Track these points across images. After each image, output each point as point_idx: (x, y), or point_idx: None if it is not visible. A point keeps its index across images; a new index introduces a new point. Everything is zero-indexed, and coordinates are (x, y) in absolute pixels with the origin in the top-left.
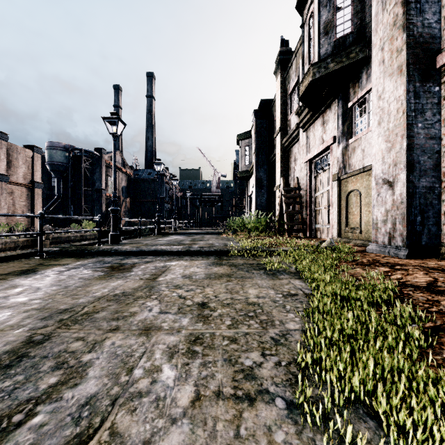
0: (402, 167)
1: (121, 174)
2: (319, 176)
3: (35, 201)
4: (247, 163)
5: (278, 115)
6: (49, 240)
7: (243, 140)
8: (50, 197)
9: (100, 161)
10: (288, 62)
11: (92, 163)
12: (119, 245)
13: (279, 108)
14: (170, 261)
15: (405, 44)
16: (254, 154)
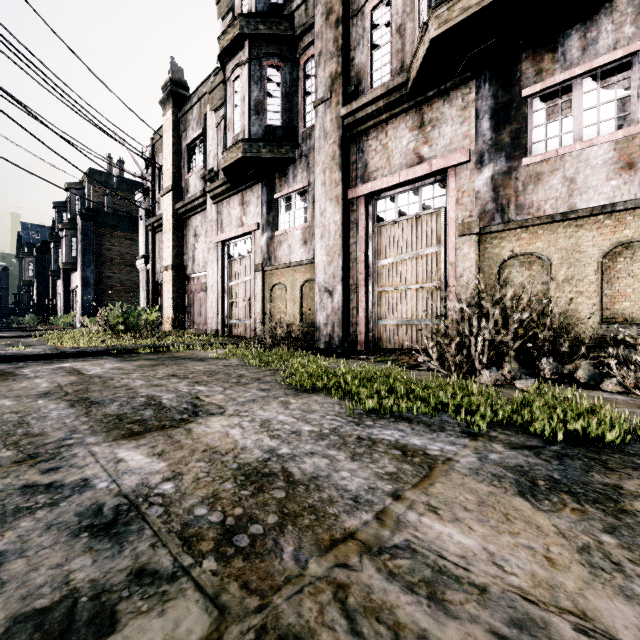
0: (63, 308)
1: None
2: None
3: None
4: (32, 275)
5: None
6: None
7: (28, 258)
8: None
9: None
10: None
11: None
12: None
13: None
14: None
15: (63, 284)
16: (36, 275)
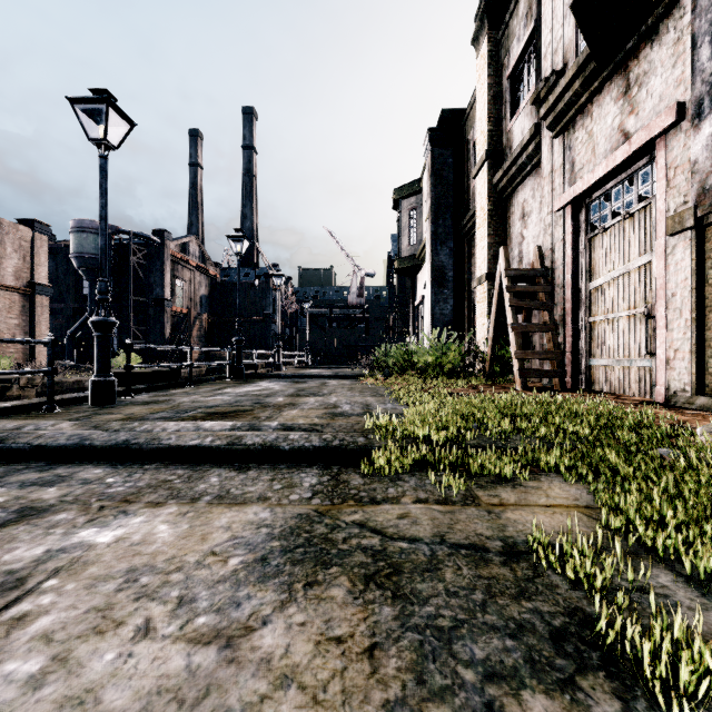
0: None
1: (198, 274)
2: (604, 236)
3: (38, 319)
4: (414, 243)
5: (482, 126)
6: (36, 389)
7: (406, 199)
8: (79, 314)
9: (161, 252)
10: (504, 11)
11: (147, 256)
12: (105, 408)
13: (484, 110)
14: (124, 506)
15: None
16: (427, 219)
